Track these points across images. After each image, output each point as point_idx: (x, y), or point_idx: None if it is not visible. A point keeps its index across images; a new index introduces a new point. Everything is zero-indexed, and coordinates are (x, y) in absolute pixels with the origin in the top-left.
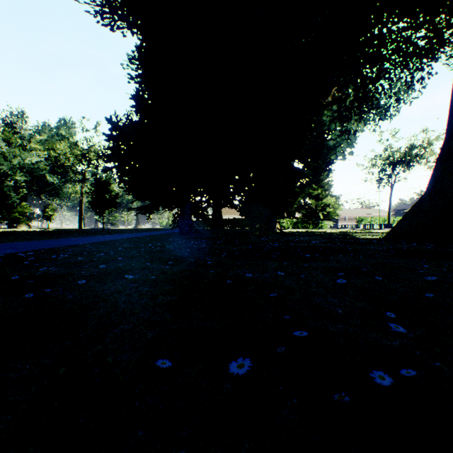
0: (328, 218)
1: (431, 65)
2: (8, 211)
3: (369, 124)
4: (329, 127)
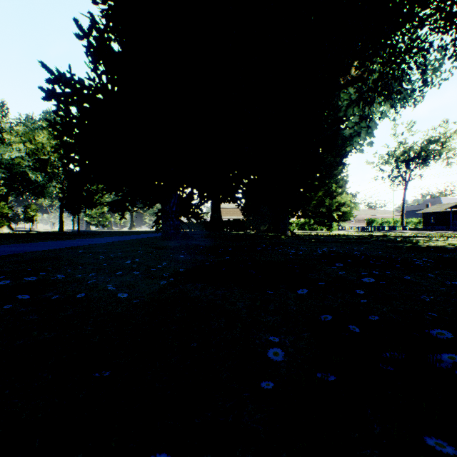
0: (343, 219)
1: None
2: None
3: (396, 107)
4: (345, 113)
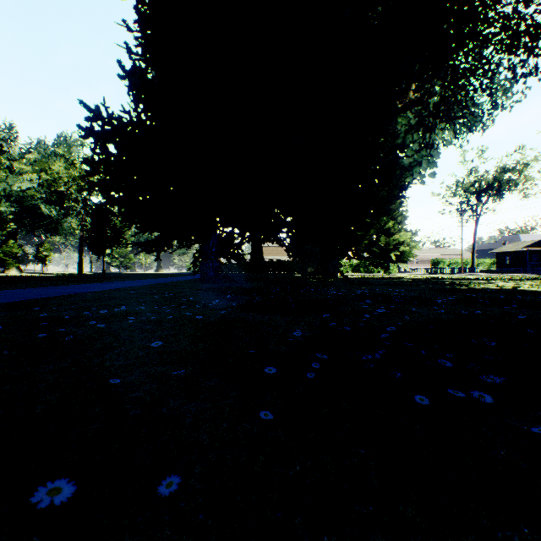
0: (401, 259)
1: None
2: None
3: (460, 134)
4: (404, 140)
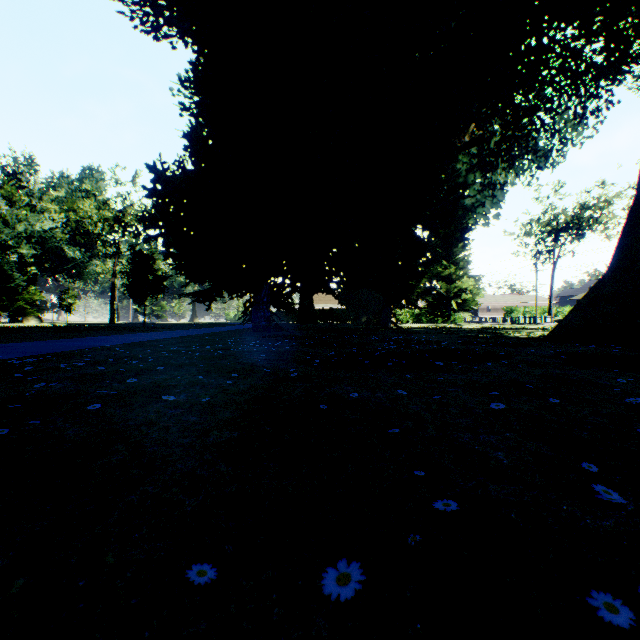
0: (464, 308)
1: (611, 90)
2: (9, 298)
3: (523, 174)
4: (466, 179)
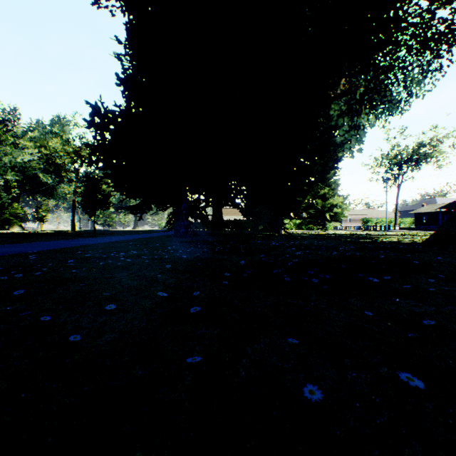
0: (335, 219)
1: (451, 51)
2: None
3: (381, 118)
4: (337, 122)
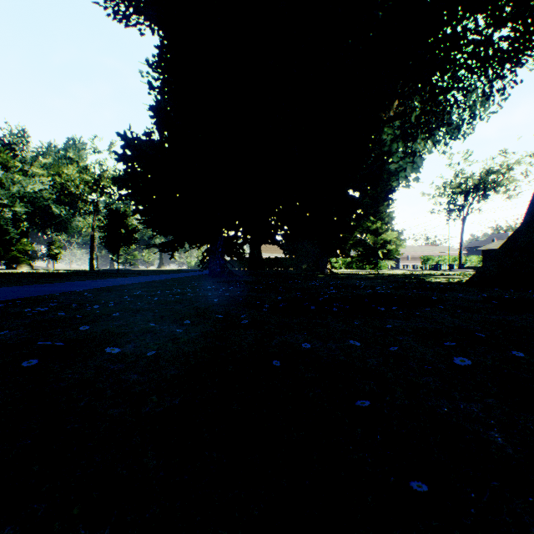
0: (388, 257)
1: (515, 71)
2: (5, 248)
3: (439, 143)
4: (390, 148)
